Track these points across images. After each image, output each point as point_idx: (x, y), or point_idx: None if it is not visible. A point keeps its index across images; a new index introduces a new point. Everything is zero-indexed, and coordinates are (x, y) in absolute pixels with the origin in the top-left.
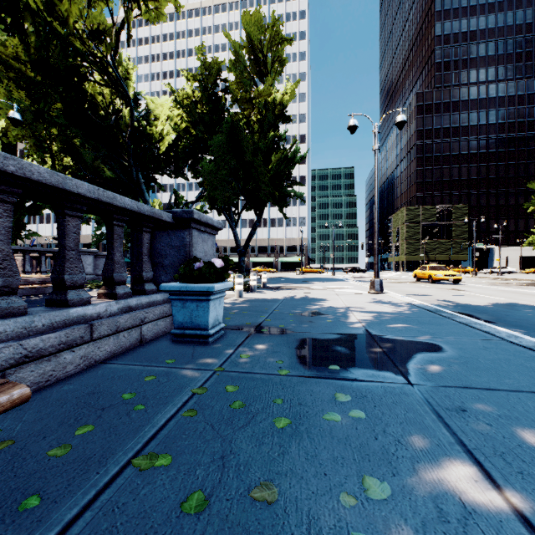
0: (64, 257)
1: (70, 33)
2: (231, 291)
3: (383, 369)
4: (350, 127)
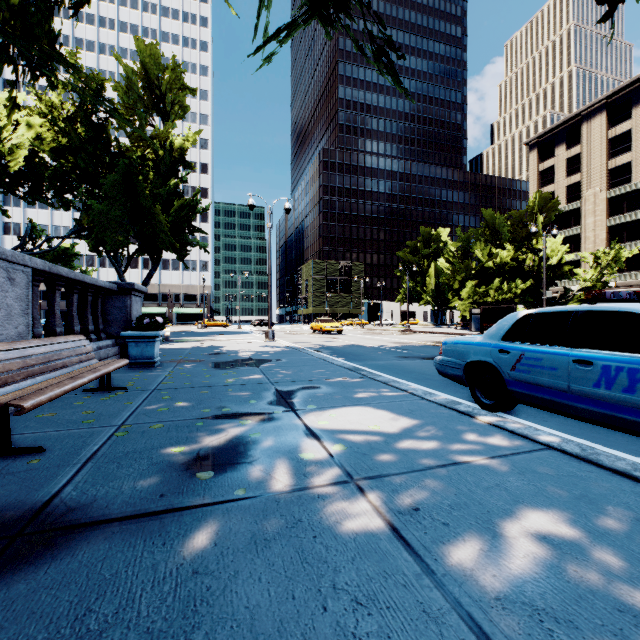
0: (73, 317)
1: None
2: None
3: (250, 366)
4: (250, 205)
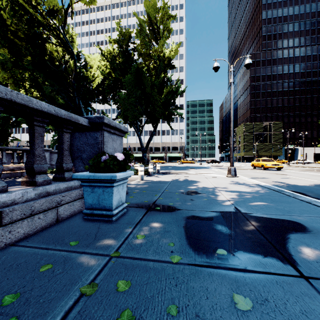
0: None
1: None
2: (136, 175)
3: (267, 255)
4: (214, 67)
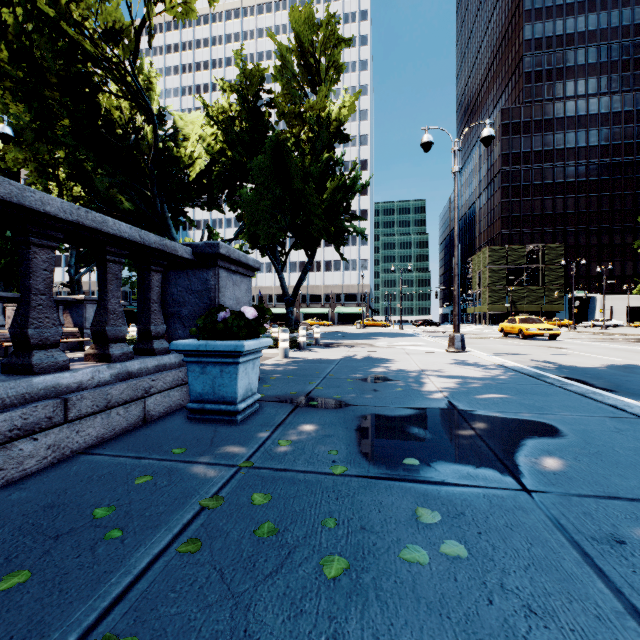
0: (29, 304)
1: (63, 14)
2: (275, 349)
3: (482, 465)
4: (424, 144)
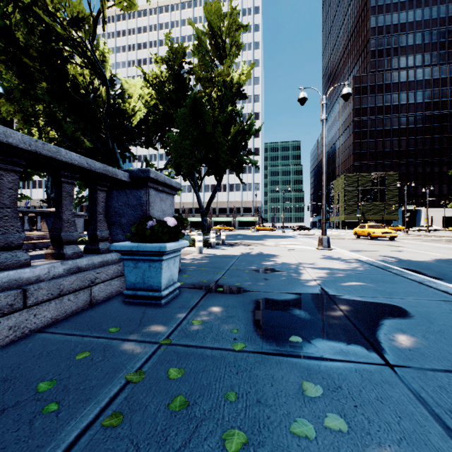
0: None
1: (34, 0)
2: (193, 247)
3: (351, 342)
4: (300, 99)
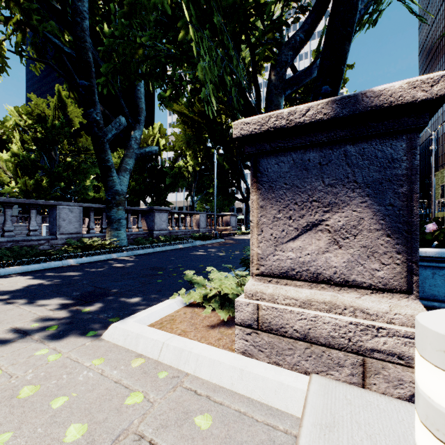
0: None
1: None
2: None
3: None
4: None
